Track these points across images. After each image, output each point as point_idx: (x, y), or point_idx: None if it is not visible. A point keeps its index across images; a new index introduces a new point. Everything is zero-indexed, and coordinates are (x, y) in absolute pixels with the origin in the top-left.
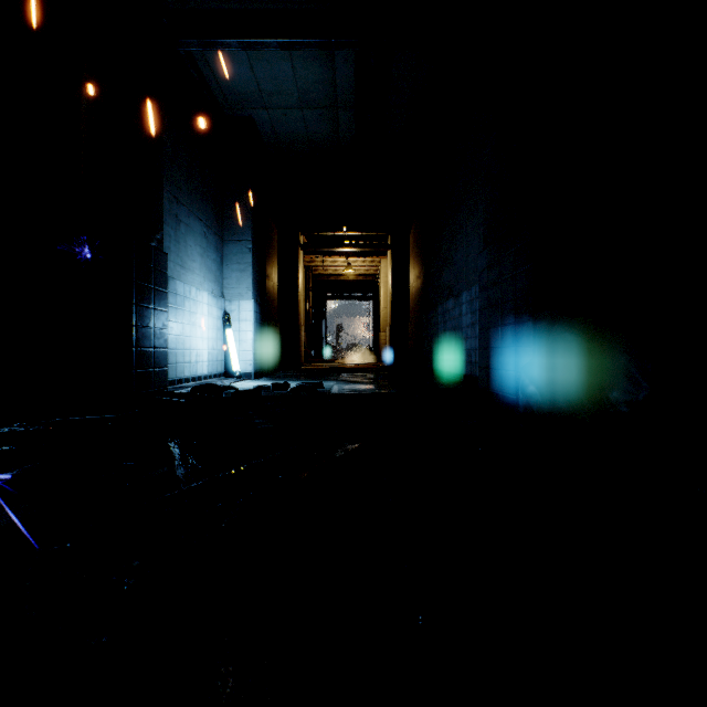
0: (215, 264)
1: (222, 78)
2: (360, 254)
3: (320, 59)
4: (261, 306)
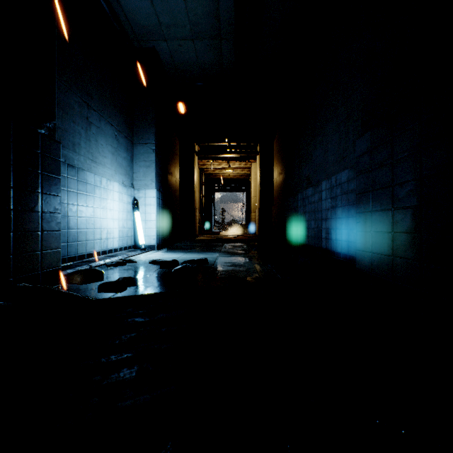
0: (126, 161)
1: (129, 12)
2: (237, 159)
3: None
4: (163, 194)
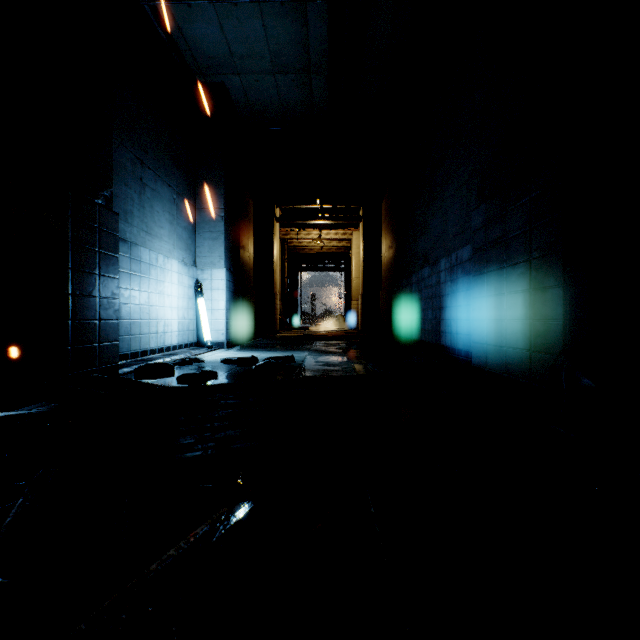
0: (187, 232)
1: (192, 40)
2: (333, 226)
3: (292, 15)
4: (234, 275)
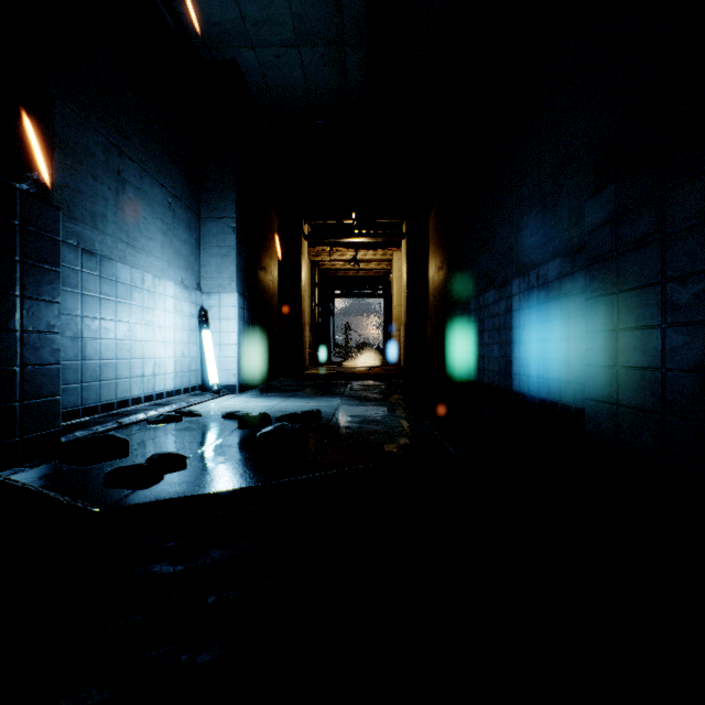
0: (188, 247)
1: None
2: (371, 246)
3: None
4: (249, 301)
